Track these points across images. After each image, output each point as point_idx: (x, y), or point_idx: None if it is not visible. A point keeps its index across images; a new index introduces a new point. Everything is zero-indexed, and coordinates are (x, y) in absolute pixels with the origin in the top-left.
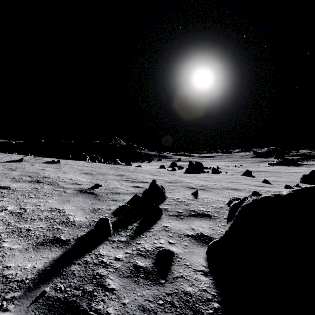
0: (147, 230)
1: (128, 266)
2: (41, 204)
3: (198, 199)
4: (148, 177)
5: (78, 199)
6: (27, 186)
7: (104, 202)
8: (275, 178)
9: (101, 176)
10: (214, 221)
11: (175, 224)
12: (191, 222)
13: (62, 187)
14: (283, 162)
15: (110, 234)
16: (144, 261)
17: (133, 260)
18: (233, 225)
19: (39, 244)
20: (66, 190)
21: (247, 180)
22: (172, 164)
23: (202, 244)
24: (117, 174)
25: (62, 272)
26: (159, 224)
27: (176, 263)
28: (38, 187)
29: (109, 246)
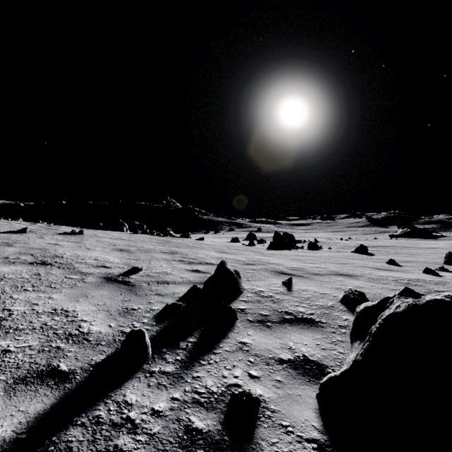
0: (212, 349)
1: (175, 428)
2: (40, 302)
3: (293, 291)
4: (215, 256)
5: (103, 293)
6: (24, 271)
7: (142, 298)
8: (404, 257)
9: (142, 254)
10: (323, 333)
11: (259, 338)
12: (285, 335)
13: (80, 273)
14: (411, 233)
15: (147, 358)
16: (205, 416)
17: (185, 415)
18: (368, 350)
19: (18, 382)
20: (85, 278)
21: (363, 260)
22: (249, 235)
23: (307, 380)
24: (168, 252)
25: (48, 446)
26: (231, 339)
27: (264, 421)
28: (42, 272)
29: (143, 384)
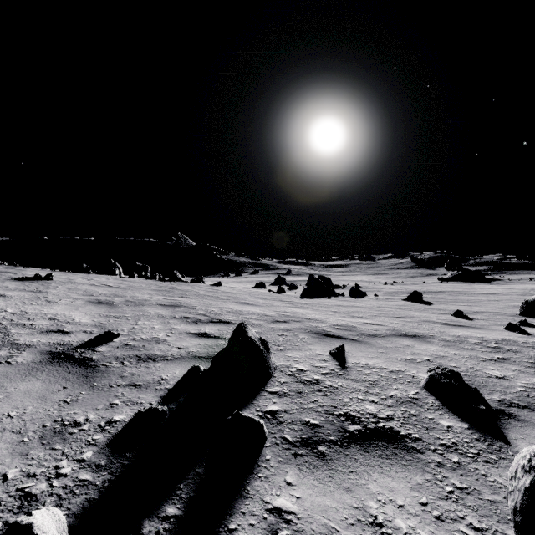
0: None
1: None
2: None
3: (349, 369)
4: (232, 309)
5: (31, 386)
6: None
7: (101, 394)
8: (468, 306)
9: (129, 309)
10: (423, 467)
11: (309, 492)
12: (356, 478)
13: (11, 345)
14: (463, 276)
15: None
16: None
17: None
18: None
19: None
20: (15, 354)
21: (422, 311)
22: (277, 279)
23: None
24: (168, 304)
25: None
26: (254, 500)
27: None
28: None
29: None
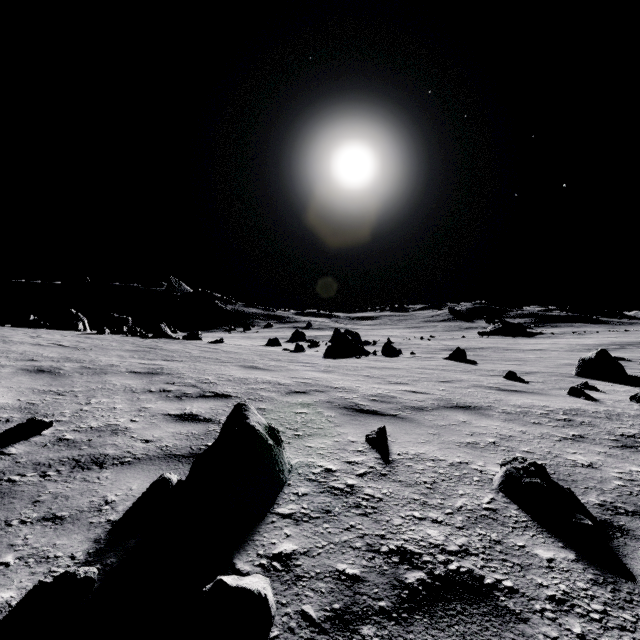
0: None
1: None
2: None
3: (395, 465)
4: (234, 376)
5: None
6: None
7: None
8: (517, 365)
9: (83, 379)
10: None
11: None
12: None
13: None
14: (505, 330)
15: None
16: None
17: None
18: None
19: None
20: None
21: (469, 373)
22: (295, 334)
23: None
24: (143, 371)
25: None
26: None
27: None
28: None
29: None
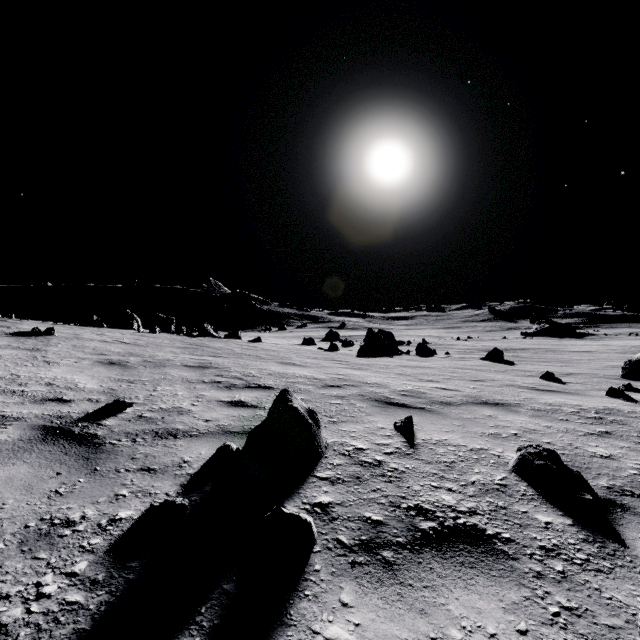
0: None
1: None
2: None
3: (419, 447)
4: (274, 371)
5: (15, 472)
6: None
7: (105, 482)
8: (558, 367)
9: (147, 371)
10: (518, 579)
11: (372, 616)
12: (433, 596)
13: None
14: (550, 330)
15: None
16: None
17: None
18: None
19: None
20: None
21: (504, 373)
22: (329, 334)
23: None
24: (195, 365)
25: None
26: (299, 629)
27: None
28: None
29: None
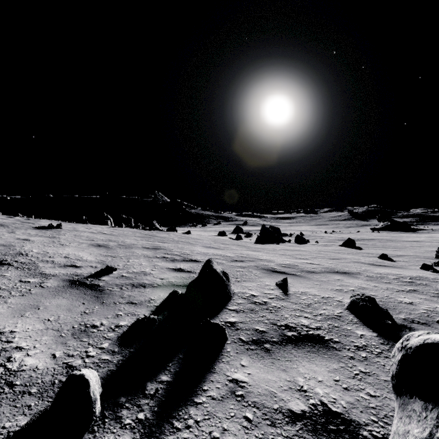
0: (192, 396)
1: None
2: None
3: (290, 295)
4: (201, 251)
5: (60, 302)
6: None
7: (109, 308)
8: (393, 251)
9: (122, 250)
10: (339, 359)
11: (257, 371)
12: (290, 364)
13: (41, 275)
14: (392, 226)
15: (91, 422)
16: None
17: None
18: None
19: None
20: (45, 281)
21: (354, 254)
22: (236, 229)
23: None
24: (150, 247)
25: None
26: (219, 374)
27: None
28: None
29: None
